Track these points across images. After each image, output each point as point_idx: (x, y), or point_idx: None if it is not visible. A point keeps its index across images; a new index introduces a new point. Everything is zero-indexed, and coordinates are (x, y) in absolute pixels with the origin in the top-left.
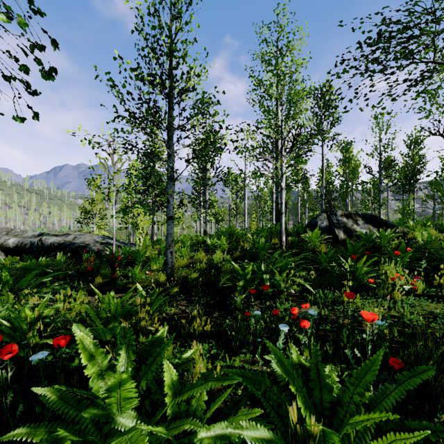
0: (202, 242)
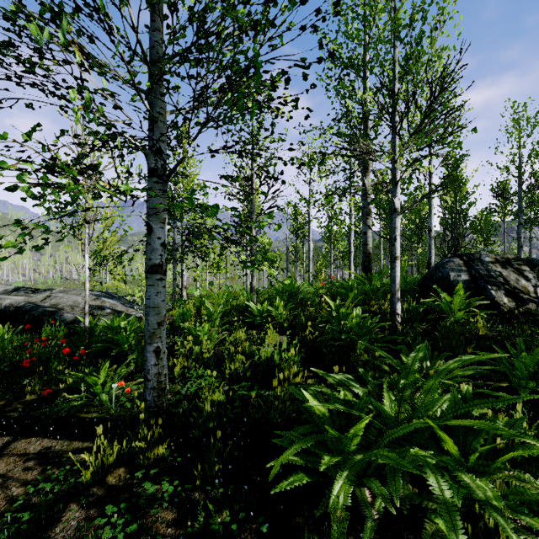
0: (245, 306)
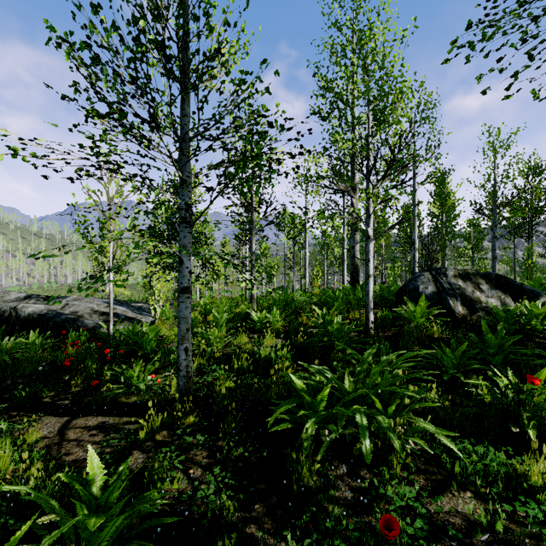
0: (246, 313)
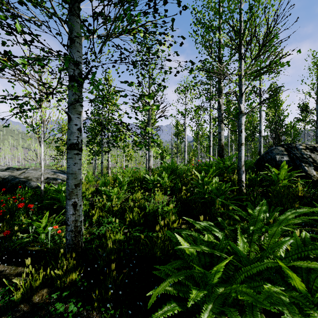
0: (144, 178)
